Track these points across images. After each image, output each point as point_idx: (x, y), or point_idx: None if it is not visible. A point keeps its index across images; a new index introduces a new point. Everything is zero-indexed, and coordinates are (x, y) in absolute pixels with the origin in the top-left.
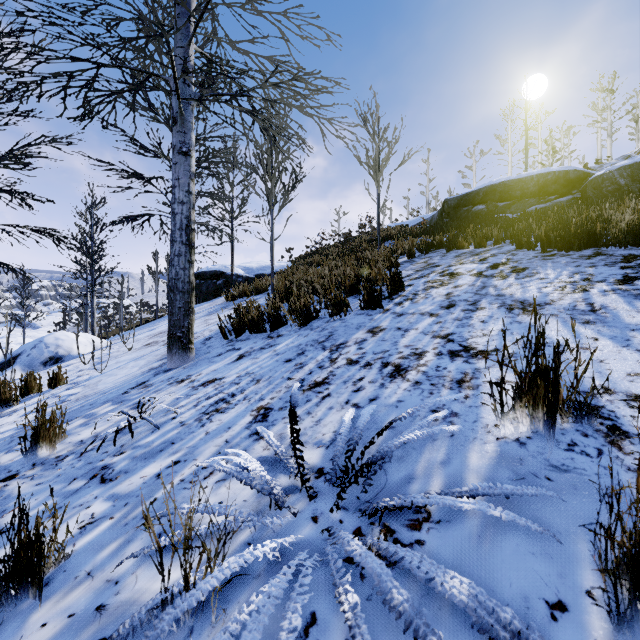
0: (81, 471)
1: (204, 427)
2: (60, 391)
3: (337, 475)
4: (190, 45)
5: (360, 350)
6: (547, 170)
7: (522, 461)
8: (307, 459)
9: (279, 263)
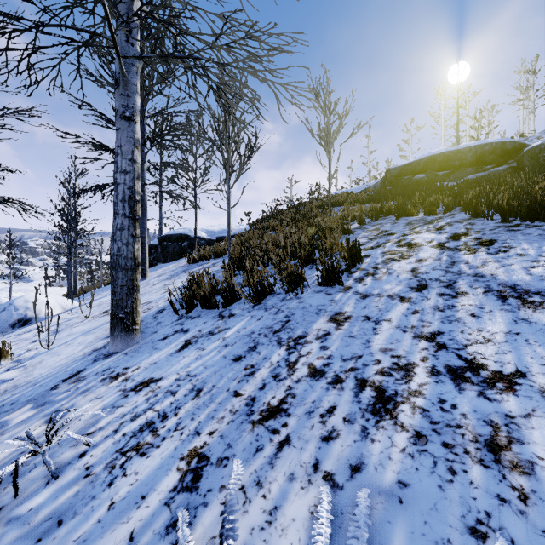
0: None
1: (111, 487)
2: None
3: None
4: (133, 0)
5: (324, 351)
6: (484, 142)
7: None
8: None
9: (238, 226)
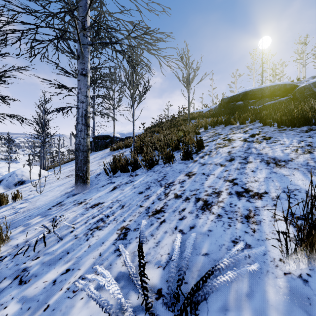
0: (10, 271)
1: (88, 241)
2: (17, 204)
3: (171, 298)
4: (87, 15)
5: (182, 188)
6: (275, 83)
7: (310, 300)
8: (150, 278)
9: (138, 131)
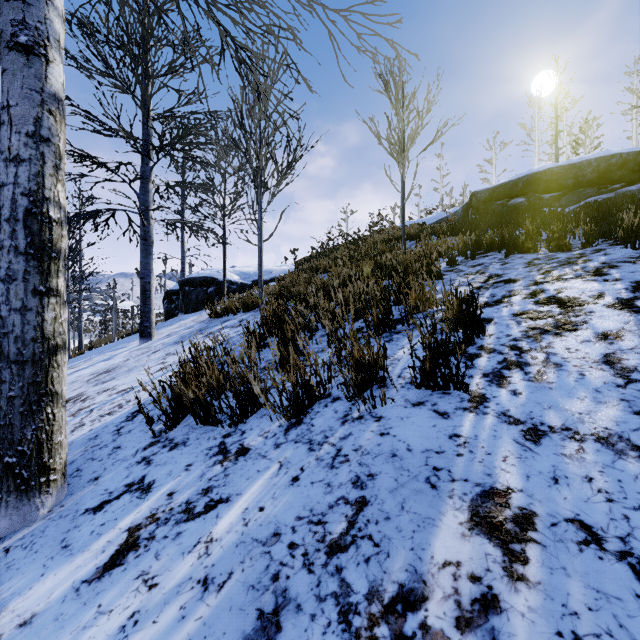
0: None
1: None
2: None
3: None
4: None
5: None
6: (607, 153)
7: None
8: None
9: (280, 267)
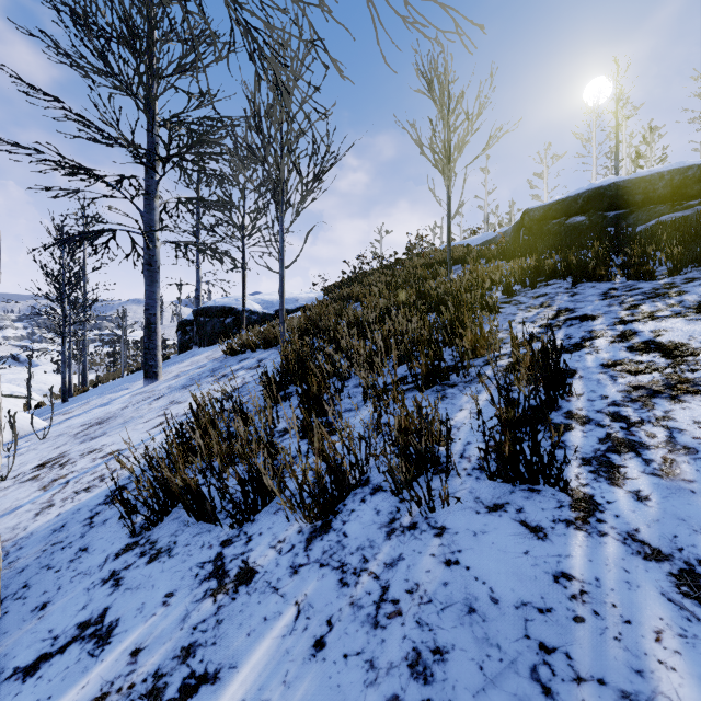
0: None
1: None
2: None
3: None
4: None
5: None
6: (681, 165)
7: None
8: None
9: (307, 294)
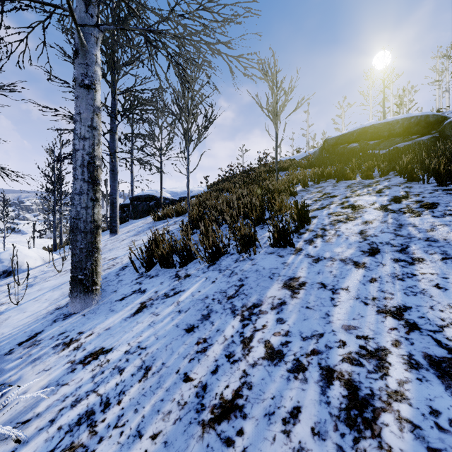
0: None
1: None
2: None
3: None
4: None
5: (281, 325)
6: (409, 115)
7: None
8: None
9: (198, 188)
